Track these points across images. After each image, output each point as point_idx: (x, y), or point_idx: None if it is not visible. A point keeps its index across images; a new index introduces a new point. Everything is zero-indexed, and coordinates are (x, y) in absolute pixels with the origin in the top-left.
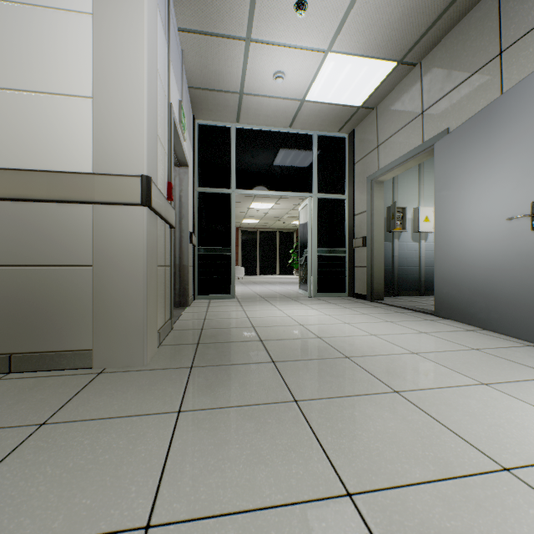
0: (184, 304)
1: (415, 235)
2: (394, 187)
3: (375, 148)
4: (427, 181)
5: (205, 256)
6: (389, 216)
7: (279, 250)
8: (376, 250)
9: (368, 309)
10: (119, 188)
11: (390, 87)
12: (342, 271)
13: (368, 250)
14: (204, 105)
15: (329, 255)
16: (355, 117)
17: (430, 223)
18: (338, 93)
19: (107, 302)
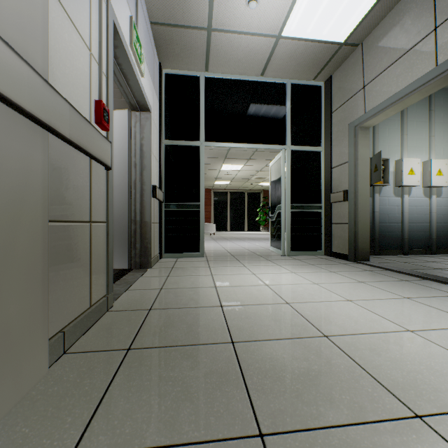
0: (146, 265)
1: (398, 189)
2: (374, 137)
3: (361, 89)
4: (410, 131)
5: (173, 212)
6: (369, 169)
7: (247, 209)
8: (361, 205)
9: (360, 275)
10: None
11: (384, 11)
12: (317, 228)
13: (350, 205)
14: (170, 48)
15: (304, 211)
16: (334, 58)
17: (416, 176)
18: (320, 24)
19: None
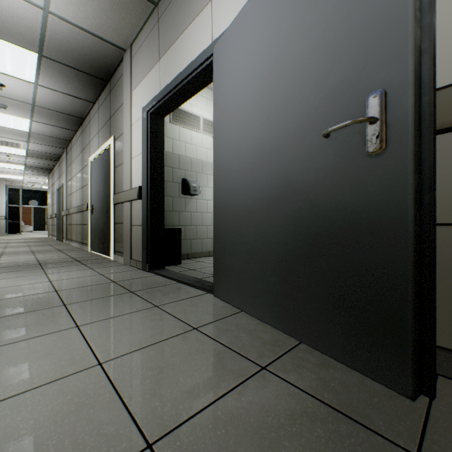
0: (5, 234)
1: None
2: None
3: None
4: None
5: (11, 223)
6: None
7: None
8: None
9: None
10: (2, 218)
11: None
12: None
13: None
14: (11, 186)
15: None
16: None
17: None
18: None
19: (0, 230)
